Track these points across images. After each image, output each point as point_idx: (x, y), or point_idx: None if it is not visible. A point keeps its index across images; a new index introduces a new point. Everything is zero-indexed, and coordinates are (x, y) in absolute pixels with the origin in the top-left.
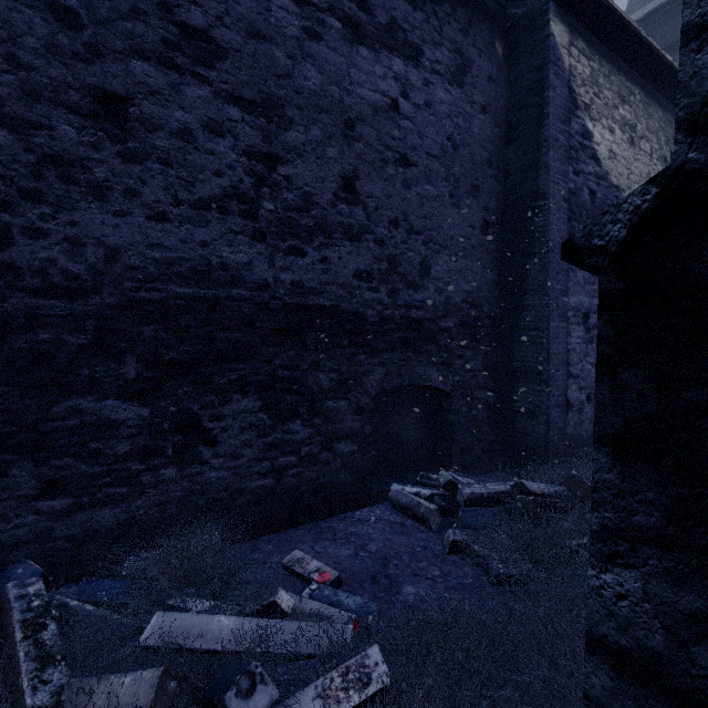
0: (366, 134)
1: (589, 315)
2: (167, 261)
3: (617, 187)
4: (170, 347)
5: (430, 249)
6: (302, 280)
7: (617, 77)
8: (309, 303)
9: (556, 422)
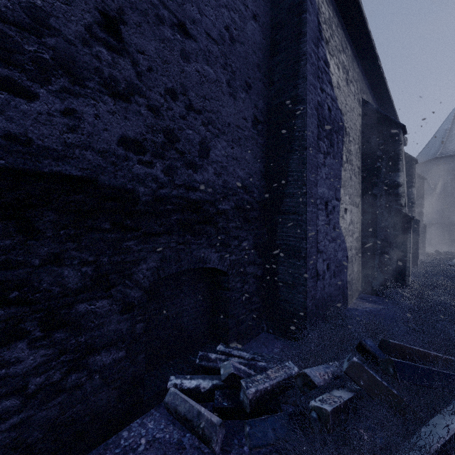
0: None
1: (328, 203)
2: None
3: (341, 111)
4: None
5: (210, 131)
6: (28, 134)
7: (341, 31)
8: (42, 170)
9: (311, 290)
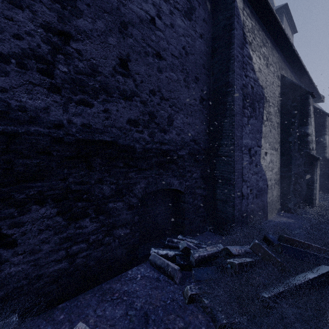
0: (135, 34)
1: (251, 149)
2: None
3: (262, 86)
4: None
5: (173, 110)
6: (90, 123)
7: (262, 33)
8: (95, 139)
9: (237, 205)
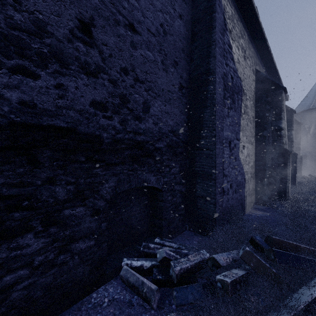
0: None
1: (231, 142)
2: None
3: (240, 78)
4: None
5: (150, 95)
6: (34, 101)
7: (240, 23)
8: (42, 123)
9: (219, 202)
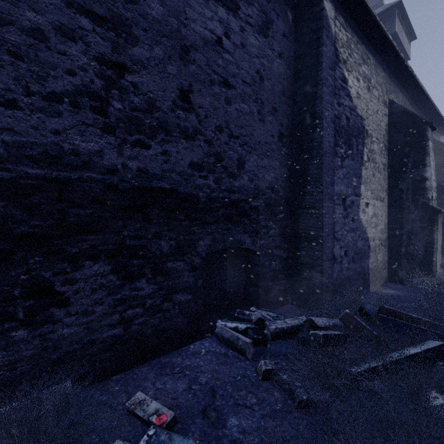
0: (198, 59)
1: (345, 199)
2: (18, 144)
3: (361, 117)
4: (21, 222)
5: (245, 150)
6: (147, 167)
7: (361, 46)
8: (152, 186)
9: (327, 270)
